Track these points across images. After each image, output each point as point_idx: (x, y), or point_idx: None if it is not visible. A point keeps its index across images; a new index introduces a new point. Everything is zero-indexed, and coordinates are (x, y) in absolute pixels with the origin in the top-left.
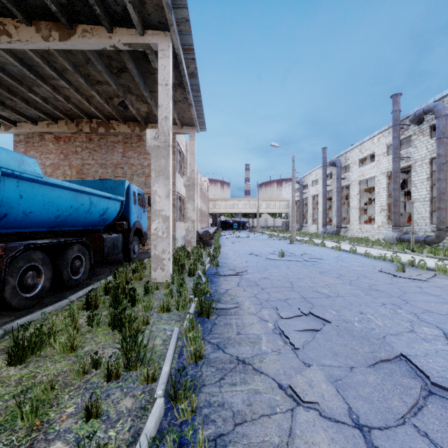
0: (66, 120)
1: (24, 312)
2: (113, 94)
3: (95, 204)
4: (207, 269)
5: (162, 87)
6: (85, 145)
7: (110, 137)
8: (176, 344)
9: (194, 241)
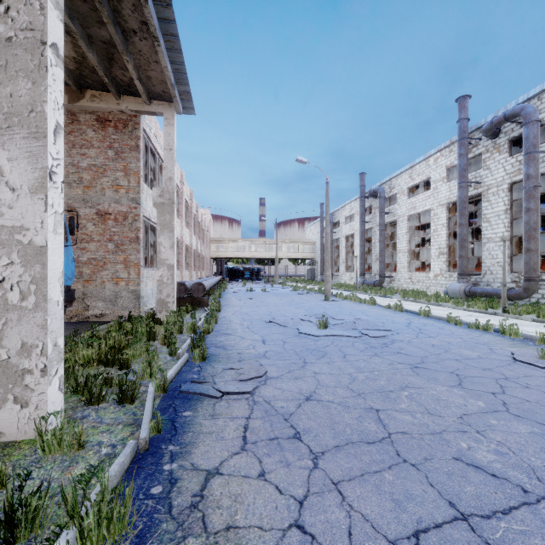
0: None
1: None
2: None
3: None
4: (179, 371)
5: None
6: None
7: None
8: None
9: (172, 301)
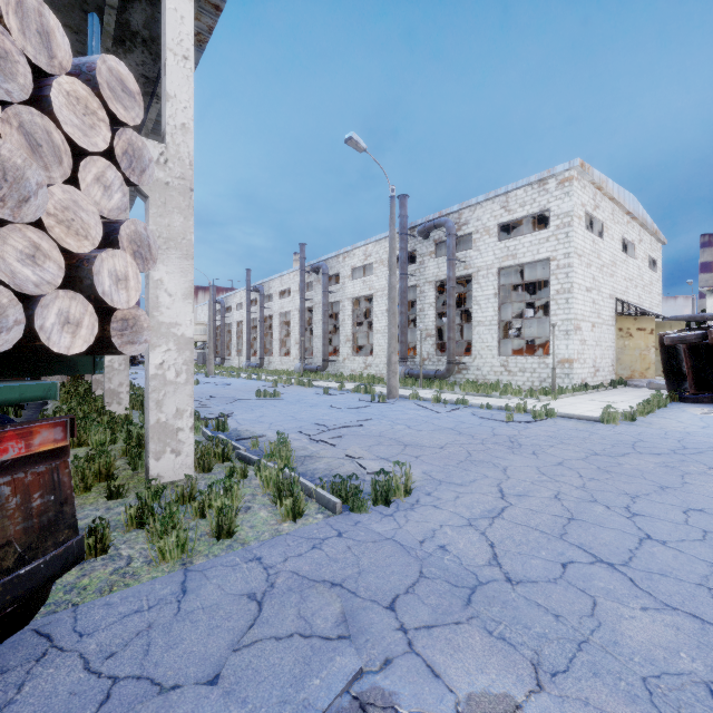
0: None
1: (26, 410)
2: None
3: None
4: None
5: None
6: None
7: None
8: None
9: None
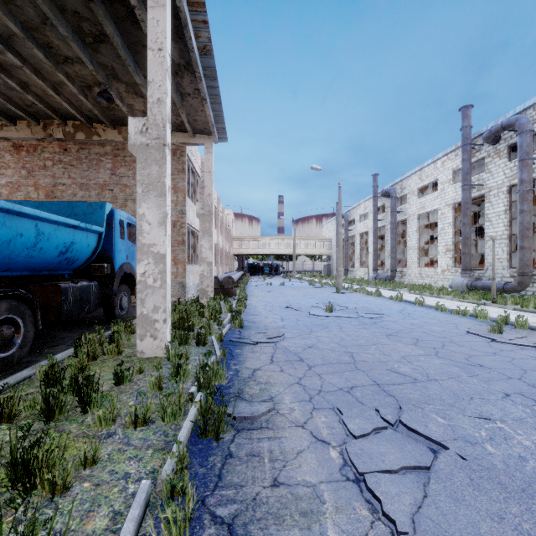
0: (29, 121)
1: None
2: (91, 80)
3: (48, 234)
4: (226, 333)
5: (153, 52)
6: (58, 158)
7: (95, 147)
8: (134, 535)
9: (211, 290)
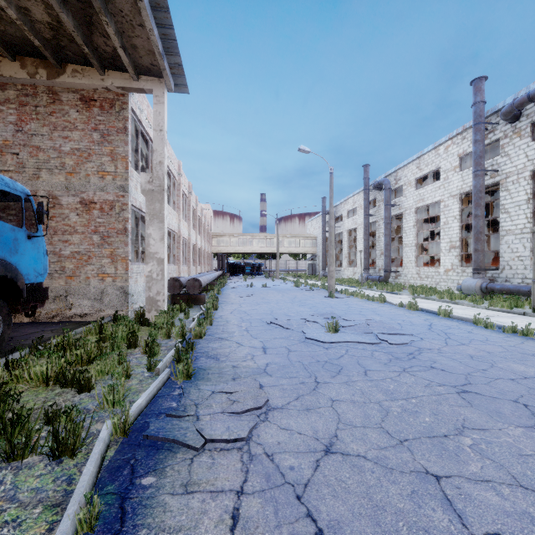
0: None
1: None
2: None
3: None
4: (153, 395)
5: None
6: None
7: None
8: None
9: (162, 299)
